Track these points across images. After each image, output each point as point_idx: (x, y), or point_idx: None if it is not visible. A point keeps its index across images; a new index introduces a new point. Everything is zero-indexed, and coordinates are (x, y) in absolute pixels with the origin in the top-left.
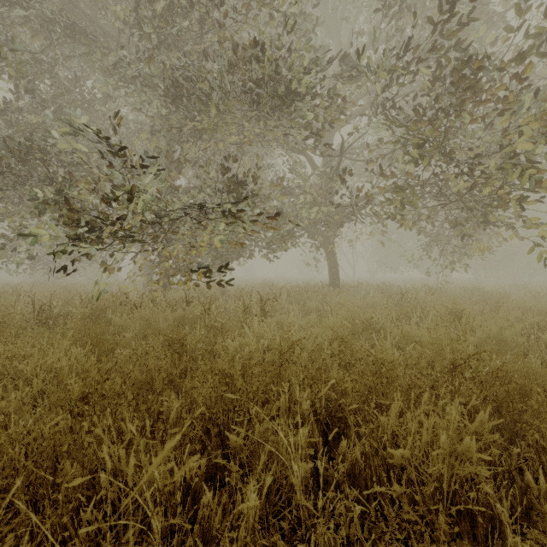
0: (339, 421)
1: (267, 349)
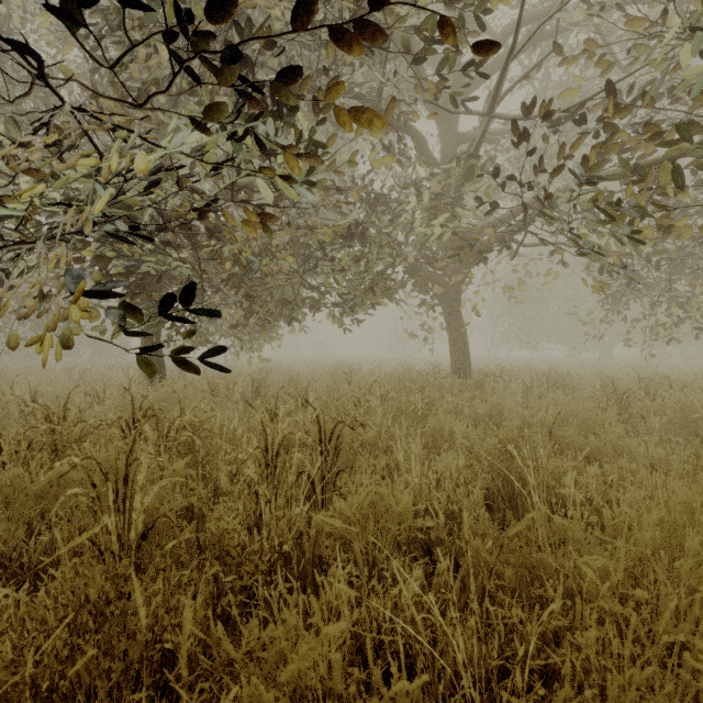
0: None
1: None
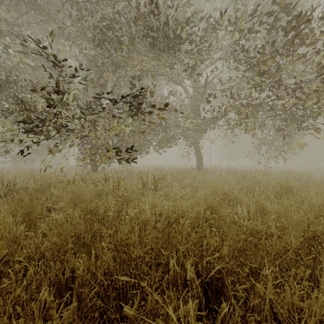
0: (217, 280)
1: (158, 218)
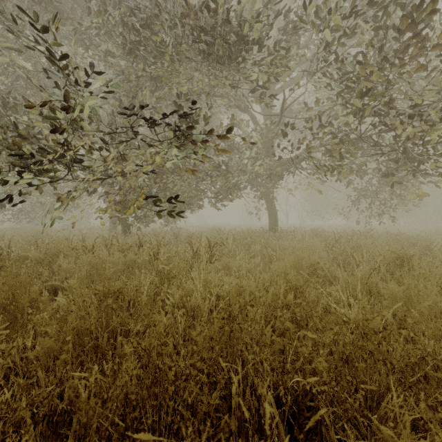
0: (308, 409)
1: (213, 307)
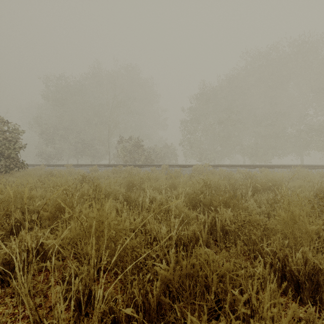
0: None
1: None
